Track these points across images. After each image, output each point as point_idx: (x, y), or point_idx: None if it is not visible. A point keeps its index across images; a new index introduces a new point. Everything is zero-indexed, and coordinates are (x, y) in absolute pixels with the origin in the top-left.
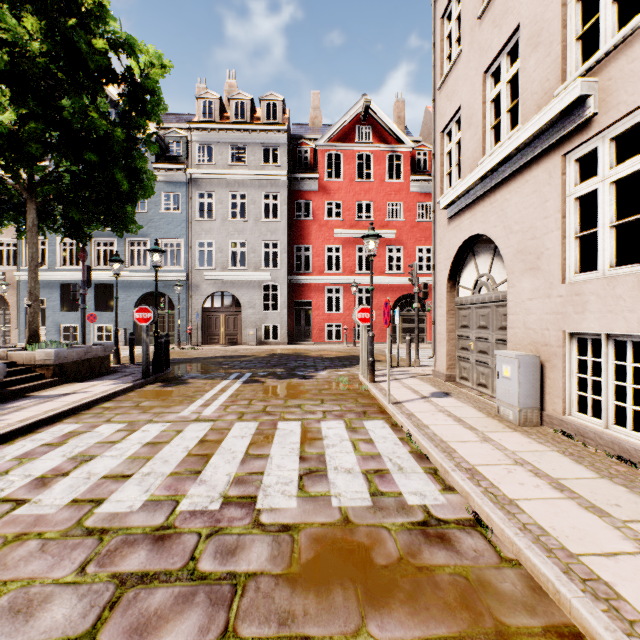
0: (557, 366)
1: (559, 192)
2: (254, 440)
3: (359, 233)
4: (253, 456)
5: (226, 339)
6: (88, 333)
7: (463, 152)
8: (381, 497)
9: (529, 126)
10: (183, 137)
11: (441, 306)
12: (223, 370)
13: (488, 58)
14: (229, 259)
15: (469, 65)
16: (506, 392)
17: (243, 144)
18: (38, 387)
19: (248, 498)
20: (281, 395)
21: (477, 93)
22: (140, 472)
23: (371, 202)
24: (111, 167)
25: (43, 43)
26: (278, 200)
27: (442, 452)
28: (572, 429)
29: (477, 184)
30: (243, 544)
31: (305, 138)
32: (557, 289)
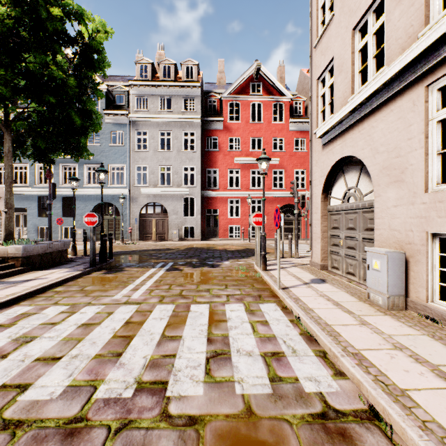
0: (421, 261)
1: (423, 117)
2: (170, 322)
3: (252, 160)
4: (168, 338)
5: (157, 237)
6: (57, 232)
7: (335, 93)
8: (280, 383)
9: (396, 64)
10: (126, 91)
11: (316, 212)
12: (152, 260)
13: (357, 17)
14: (159, 179)
15: (340, 25)
16: (376, 281)
17: (169, 96)
18: (8, 274)
19: (159, 384)
20: (194, 281)
21: (347, 46)
22: (69, 354)
23: (261, 138)
24: (67, 108)
25: (12, 10)
26: (194, 136)
27: (329, 336)
28: (436, 314)
29: (347, 116)
30: (149, 442)
31: (214, 92)
32: (421, 197)
